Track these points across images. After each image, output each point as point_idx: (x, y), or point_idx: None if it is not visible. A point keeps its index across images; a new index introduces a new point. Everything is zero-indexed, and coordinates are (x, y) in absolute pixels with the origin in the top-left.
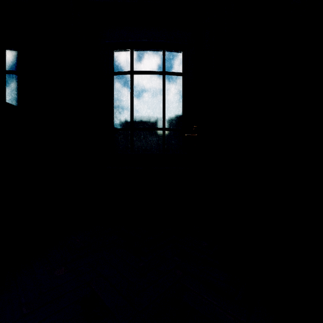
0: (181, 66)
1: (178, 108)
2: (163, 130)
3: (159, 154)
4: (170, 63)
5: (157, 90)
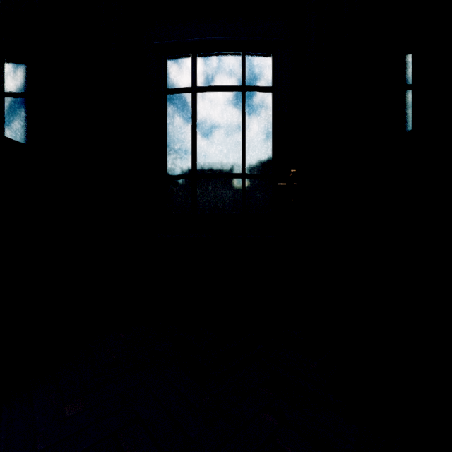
0: (271, 77)
1: (267, 143)
2: (242, 178)
3: (236, 214)
4: (254, 73)
5: (233, 115)
